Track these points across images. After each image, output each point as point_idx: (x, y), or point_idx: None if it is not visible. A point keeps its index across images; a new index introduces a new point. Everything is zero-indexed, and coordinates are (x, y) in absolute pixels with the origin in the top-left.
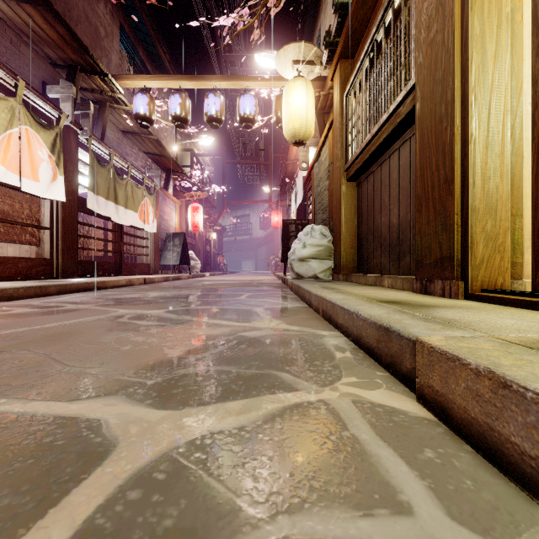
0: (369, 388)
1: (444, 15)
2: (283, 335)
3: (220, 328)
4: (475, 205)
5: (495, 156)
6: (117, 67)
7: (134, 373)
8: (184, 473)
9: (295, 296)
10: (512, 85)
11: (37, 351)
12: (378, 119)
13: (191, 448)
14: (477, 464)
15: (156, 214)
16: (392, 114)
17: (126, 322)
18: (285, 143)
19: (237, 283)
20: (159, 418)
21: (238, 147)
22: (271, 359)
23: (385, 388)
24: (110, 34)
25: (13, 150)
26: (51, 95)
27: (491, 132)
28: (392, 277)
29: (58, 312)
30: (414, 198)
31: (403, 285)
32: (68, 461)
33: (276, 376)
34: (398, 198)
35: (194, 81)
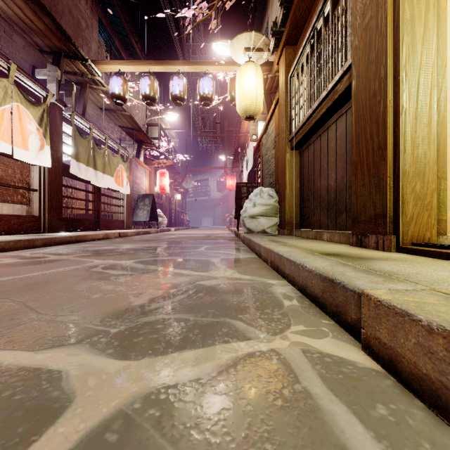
0: (316, 337)
1: (377, 2)
2: (236, 284)
3: (181, 277)
4: (406, 168)
5: (423, 125)
6: (96, 54)
7: (100, 321)
8: (136, 434)
9: (246, 248)
10: (438, 63)
11: (15, 299)
12: (318, 96)
13: (146, 403)
14: (431, 423)
15: (129, 178)
16: (330, 91)
17: (99, 272)
18: (238, 119)
19: (197, 236)
20: (118, 370)
21: (199, 122)
22: (226, 307)
23: (331, 337)
24: (90, 26)
25: (6, 123)
26: (39, 77)
27: (420, 105)
28: (330, 232)
29: (41, 263)
30: (350, 163)
31: (340, 238)
32: (22, 419)
33: (230, 324)
34: (336, 164)
35: (161, 65)
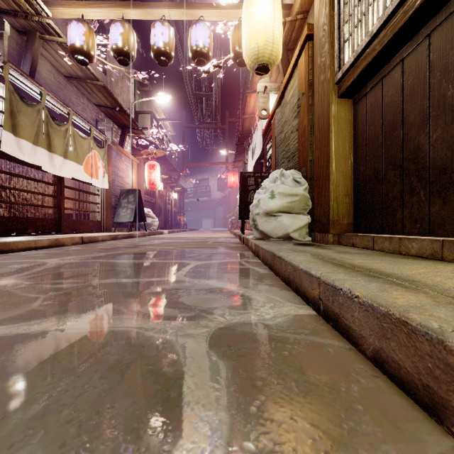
0: None
1: None
2: None
3: None
4: None
5: None
6: None
7: None
8: None
9: (267, 271)
10: None
11: None
12: None
13: None
14: None
15: (108, 169)
16: None
17: None
18: (241, 108)
19: (189, 242)
20: None
21: (197, 112)
22: None
23: None
24: None
25: None
26: None
27: None
28: None
29: None
30: None
31: None
32: None
33: None
34: None
35: (139, 8)
